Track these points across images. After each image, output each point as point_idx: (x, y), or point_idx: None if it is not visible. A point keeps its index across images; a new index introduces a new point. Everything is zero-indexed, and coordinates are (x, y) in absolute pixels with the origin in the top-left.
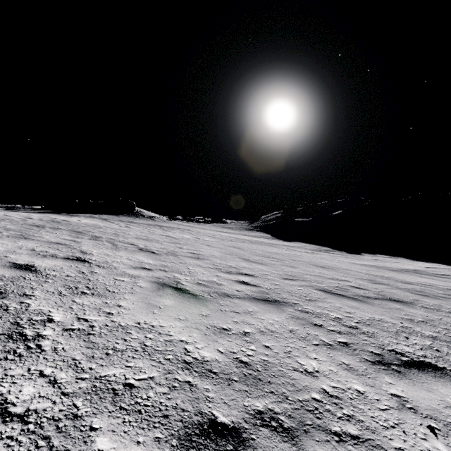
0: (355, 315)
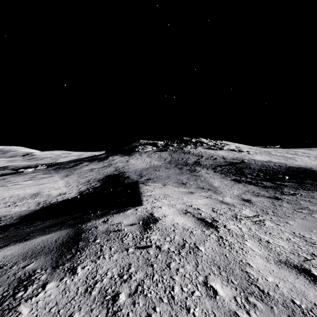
0: None
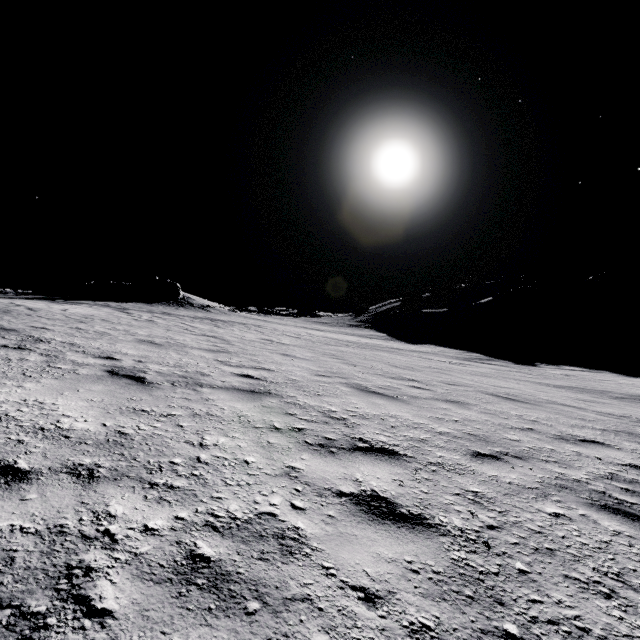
0: None
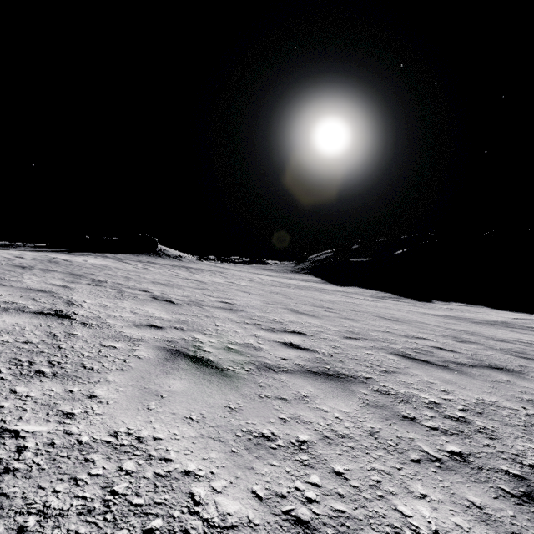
0: (456, 396)
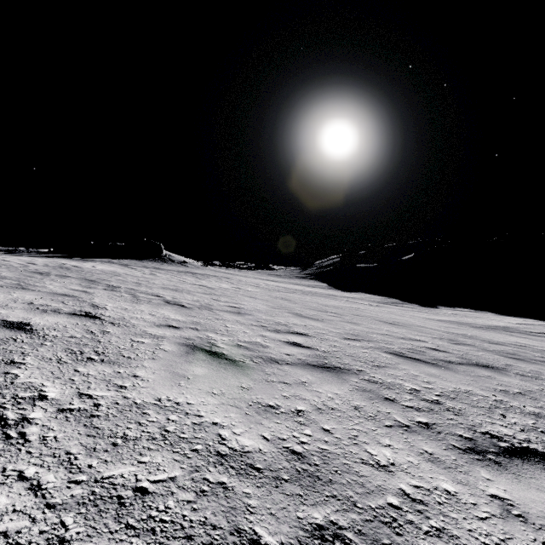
0: (436, 385)
